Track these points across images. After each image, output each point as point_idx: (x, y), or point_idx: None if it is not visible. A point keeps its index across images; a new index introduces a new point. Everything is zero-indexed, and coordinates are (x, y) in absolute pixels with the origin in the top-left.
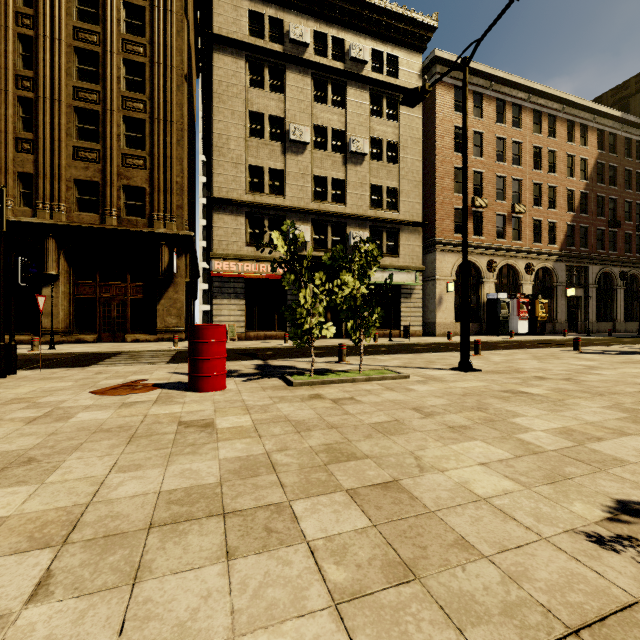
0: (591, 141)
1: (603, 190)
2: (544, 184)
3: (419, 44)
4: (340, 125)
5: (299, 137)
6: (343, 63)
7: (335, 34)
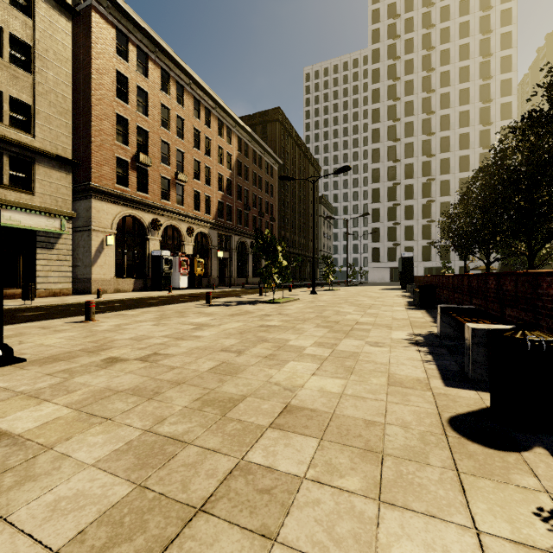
0: (234, 142)
1: (241, 181)
2: (202, 163)
3: None
4: None
5: None
6: None
7: None
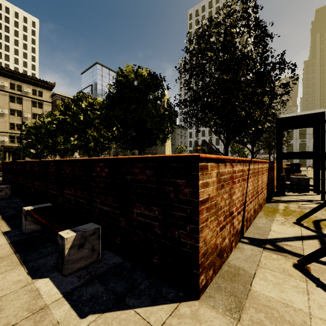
0: None
1: None
2: None
3: (50, 89)
4: (20, 109)
5: (4, 112)
6: (21, 92)
7: (18, 84)
